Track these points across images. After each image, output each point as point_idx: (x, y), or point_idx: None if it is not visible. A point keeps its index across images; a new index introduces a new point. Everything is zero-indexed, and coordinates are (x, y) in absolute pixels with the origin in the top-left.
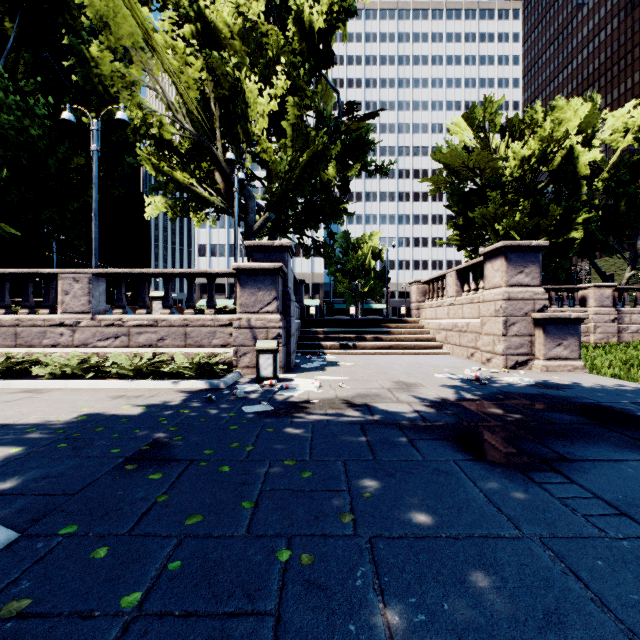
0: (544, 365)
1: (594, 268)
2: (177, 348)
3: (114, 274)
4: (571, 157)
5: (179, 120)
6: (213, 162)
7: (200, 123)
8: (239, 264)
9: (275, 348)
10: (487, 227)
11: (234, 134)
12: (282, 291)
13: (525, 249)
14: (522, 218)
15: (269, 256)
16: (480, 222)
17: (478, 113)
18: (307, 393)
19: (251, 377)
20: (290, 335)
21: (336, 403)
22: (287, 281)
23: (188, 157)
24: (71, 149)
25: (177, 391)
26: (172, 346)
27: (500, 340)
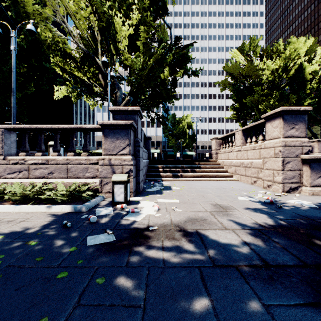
0: (310, 190)
1: (310, 132)
2: (61, 179)
3: (19, 128)
4: (301, 68)
5: (76, 41)
6: (97, 68)
7: (90, 46)
8: (103, 121)
9: (125, 180)
10: (254, 108)
11: (109, 50)
12: (134, 140)
13: (296, 112)
14: (274, 102)
15: (125, 117)
16: (249, 105)
17: (247, 46)
18: (148, 217)
19: (110, 200)
20: (139, 170)
21: (171, 230)
22: (137, 134)
23: (81, 63)
24: (18, 63)
25: (47, 215)
26: (58, 177)
27: (279, 173)
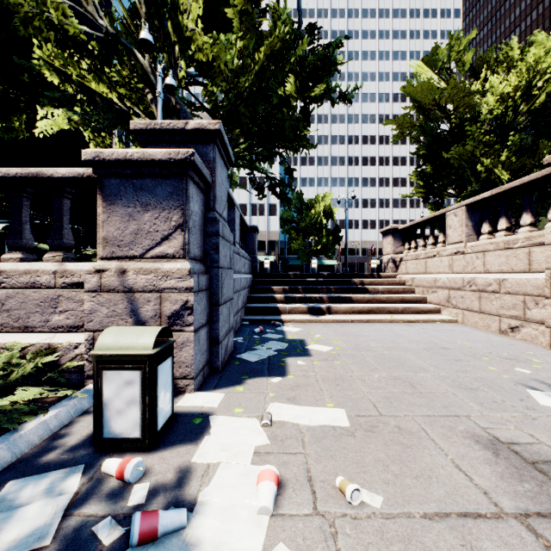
0: None
1: None
2: None
3: None
4: None
5: (90, 12)
6: (143, 79)
7: (130, 35)
8: (97, 150)
9: (146, 354)
10: (466, 169)
11: (165, 35)
12: (203, 218)
13: None
14: (509, 157)
15: None
16: (456, 165)
17: (444, 54)
18: None
19: None
20: (218, 303)
21: None
22: (213, 199)
23: (101, 59)
24: None
25: None
26: None
27: None
